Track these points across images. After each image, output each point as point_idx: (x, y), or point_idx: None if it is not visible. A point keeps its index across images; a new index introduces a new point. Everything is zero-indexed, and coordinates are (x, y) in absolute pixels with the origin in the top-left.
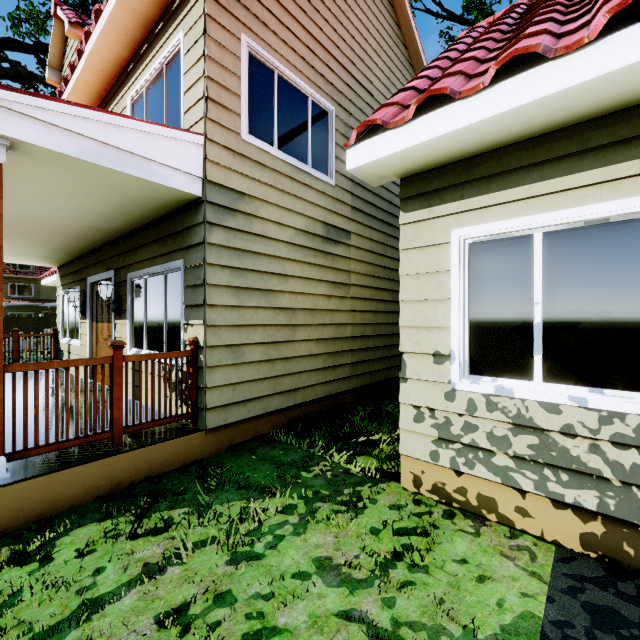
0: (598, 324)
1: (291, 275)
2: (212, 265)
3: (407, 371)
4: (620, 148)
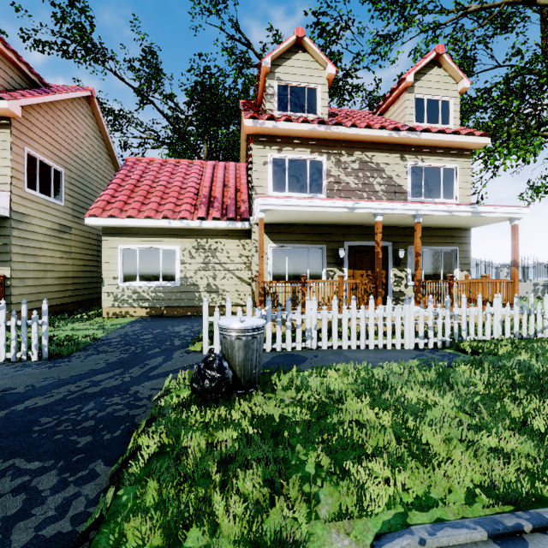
0: (149, 269)
1: (45, 248)
2: (14, 245)
3: (105, 283)
4: (152, 235)
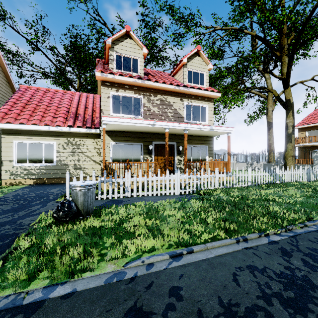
0: (35, 155)
1: None
2: None
3: (4, 164)
4: (37, 135)
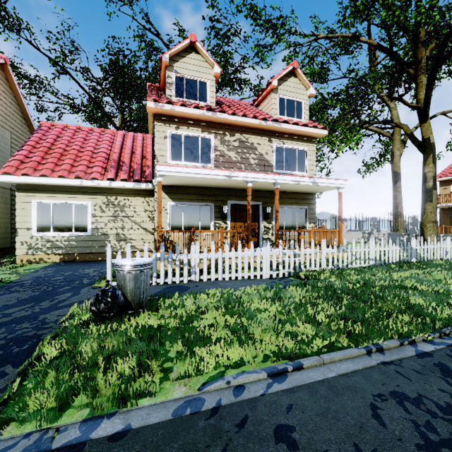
0: (63, 221)
1: None
2: None
3: (19, 233)
4: (65, 192)
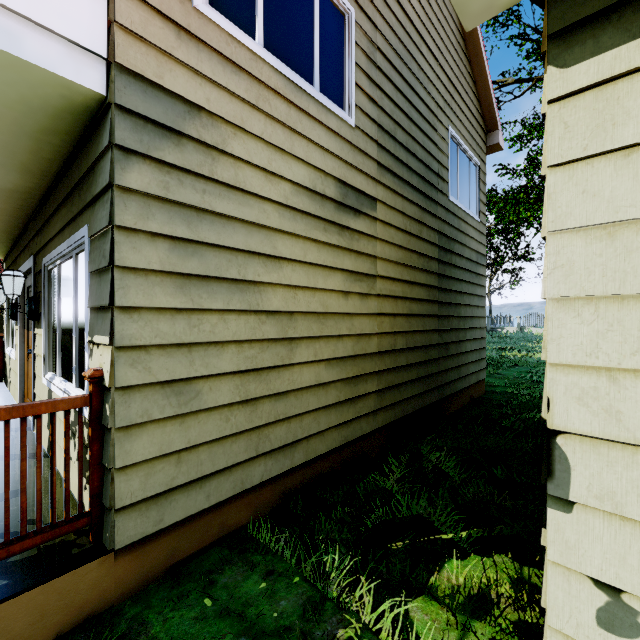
0: None
1: (286, 258)
2: (129, 231)
3: (574, 483)
4: None
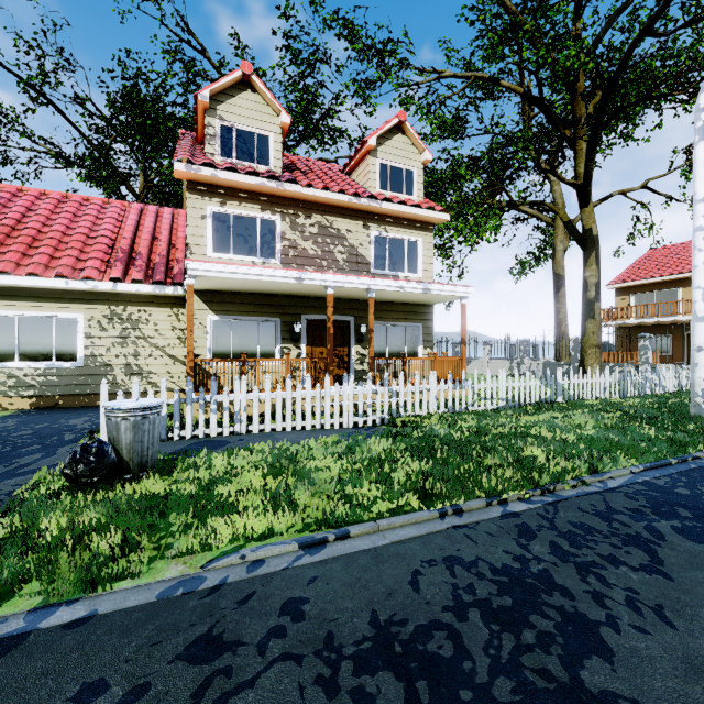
0: (35, 345)
1: None
2: None
3: None
4: (40, 298)
